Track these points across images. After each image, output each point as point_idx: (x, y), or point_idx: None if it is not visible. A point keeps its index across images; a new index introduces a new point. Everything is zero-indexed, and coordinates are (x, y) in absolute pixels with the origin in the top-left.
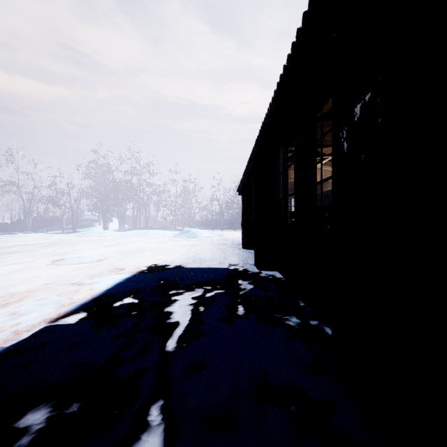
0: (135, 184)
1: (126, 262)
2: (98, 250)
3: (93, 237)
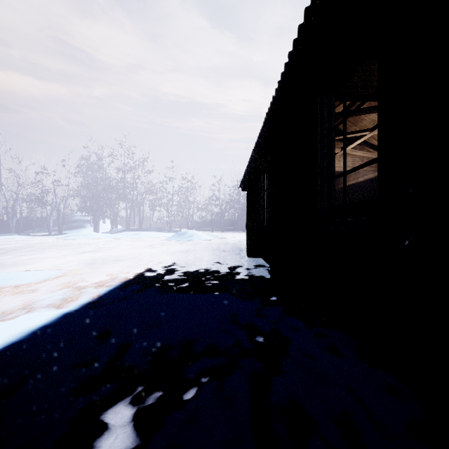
0: (128, 182)
1: (81, 281)
2: (63, 259)
3: (77, 239)
